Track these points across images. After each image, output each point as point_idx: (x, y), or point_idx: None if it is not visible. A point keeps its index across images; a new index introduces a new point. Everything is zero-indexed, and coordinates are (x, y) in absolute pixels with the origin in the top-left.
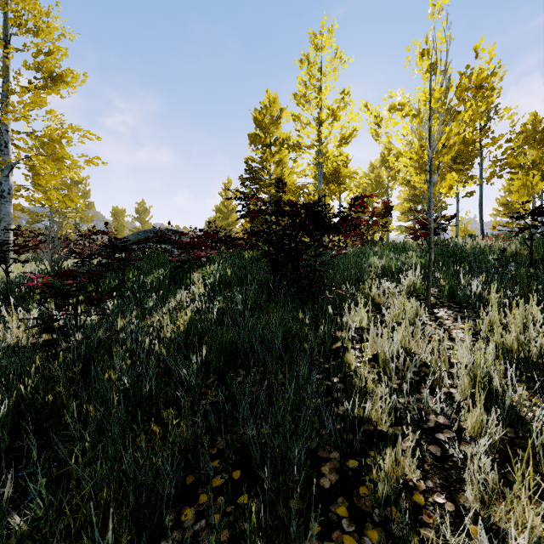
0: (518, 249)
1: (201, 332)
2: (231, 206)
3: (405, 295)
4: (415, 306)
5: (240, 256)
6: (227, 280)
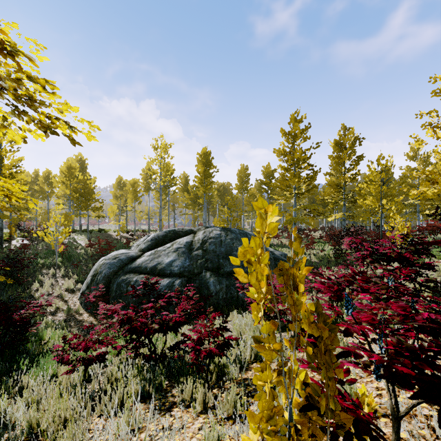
0: (91, 251)
1: None
2: None
3: (50, 275)
4: (52, 279)
5: None
6: None
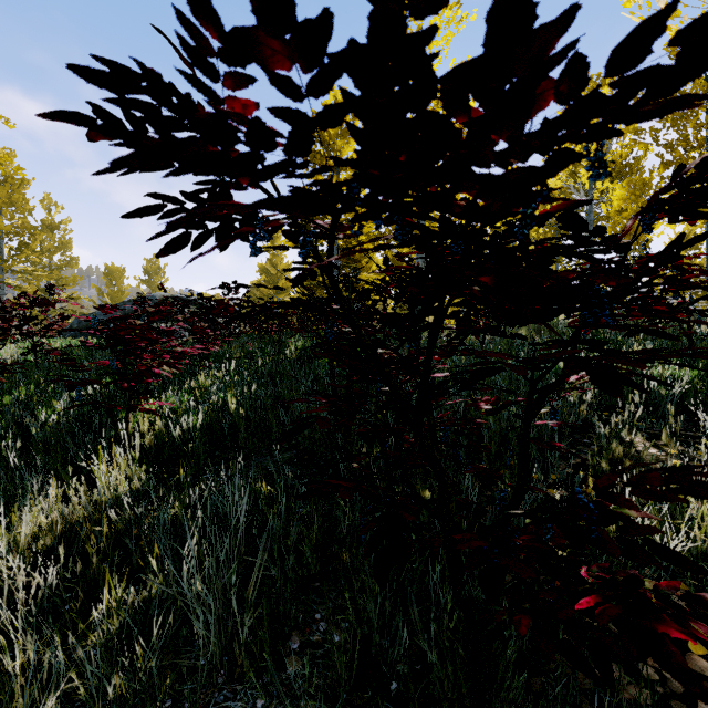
0: None
1: None
2: (282, 266)
3: None
4: None
5: (284, 345)
6: (225, 425)
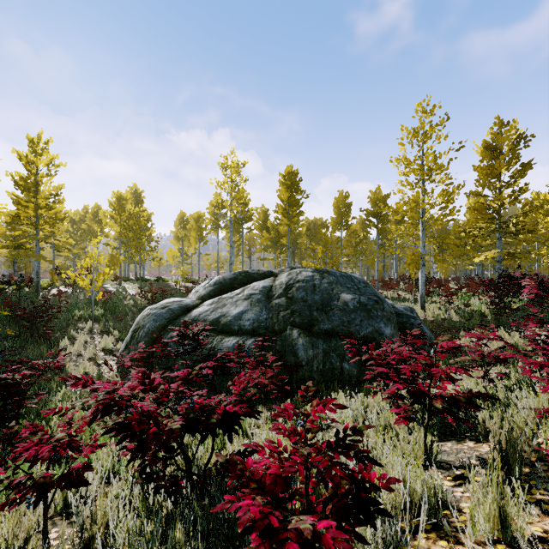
0: (141, 302)
1: (2, 358)
2: None
3: (86, 330)
4: (86, 336)
5: None
6: None
